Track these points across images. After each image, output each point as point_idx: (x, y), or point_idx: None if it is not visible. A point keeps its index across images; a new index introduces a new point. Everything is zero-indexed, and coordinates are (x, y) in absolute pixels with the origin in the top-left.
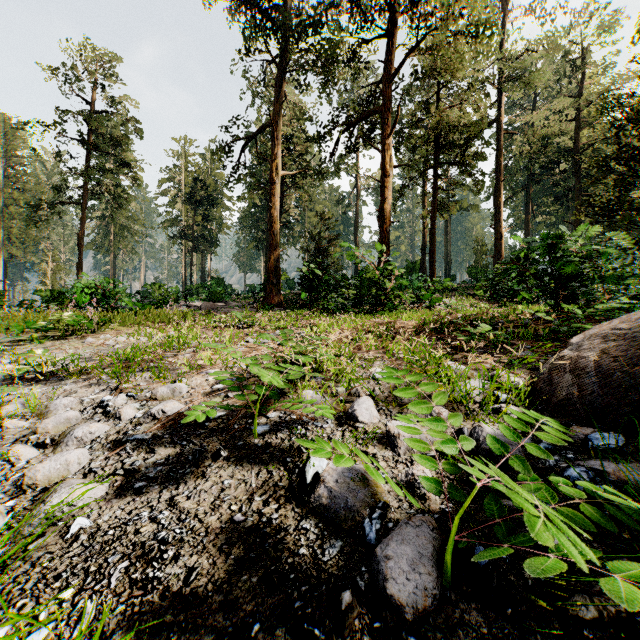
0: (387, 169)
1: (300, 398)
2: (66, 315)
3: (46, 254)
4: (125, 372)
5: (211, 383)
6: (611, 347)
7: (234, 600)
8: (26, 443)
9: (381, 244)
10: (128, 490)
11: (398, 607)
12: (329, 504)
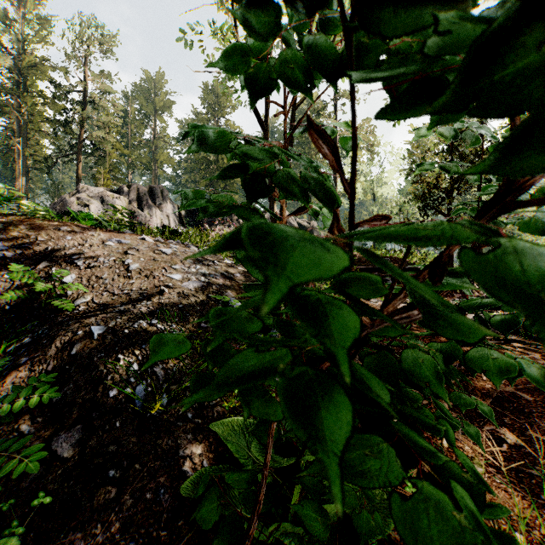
0: (78, 177)
1: None
2: None
3: None
4: None
5: None
6: None
7: None
8: None
9: None
10: None
11: None
12: None
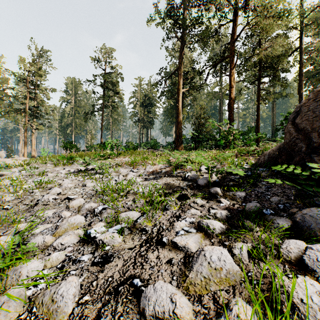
0: (232, 84)
1: (186, 167)
2: (108, 151)
3: (88, 132)
4: (135, 163)
5: (160, 167)
6: (274, 148)
7: (171, 187)
8: (119, 176)
9: (229, 119)
10: (146, 180)
11: (199, 185)
12: (190, 179)
